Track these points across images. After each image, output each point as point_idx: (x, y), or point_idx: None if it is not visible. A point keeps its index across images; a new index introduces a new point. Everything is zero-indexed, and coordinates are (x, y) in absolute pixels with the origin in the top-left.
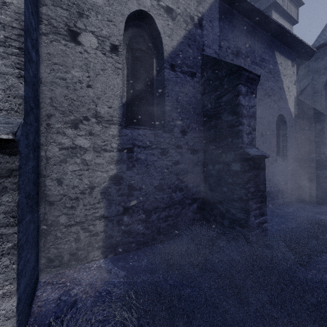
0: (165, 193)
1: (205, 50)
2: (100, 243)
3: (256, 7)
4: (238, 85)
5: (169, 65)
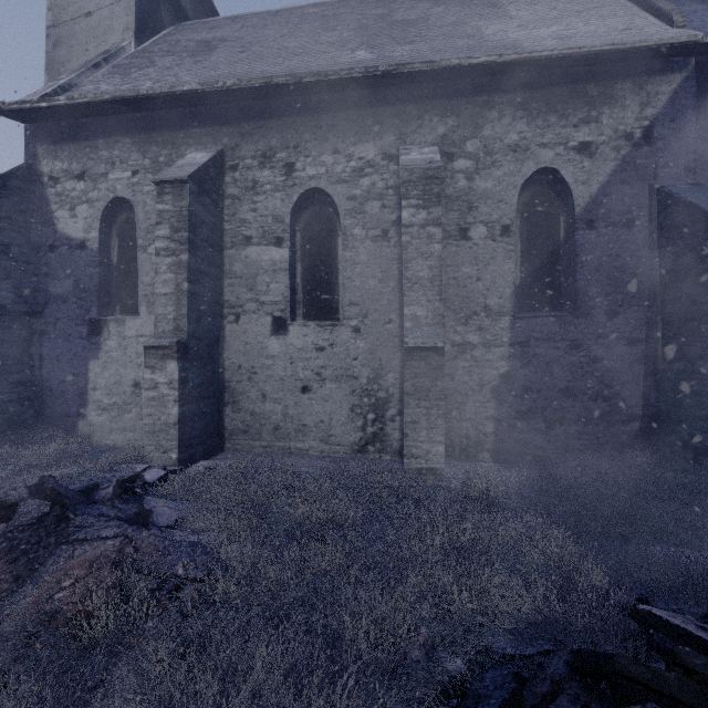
0: (576, 400)
1: (659, 174)
2: (489, 446)
3: None
4: (705, 241)
5: (584, 224)
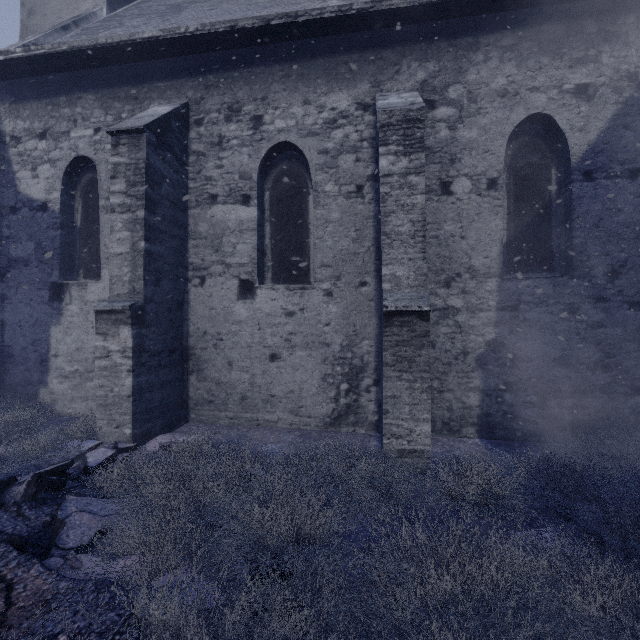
0: (572, 371)
1: None
2: (474, 420)
3: None
4: None
5: (581, 175)
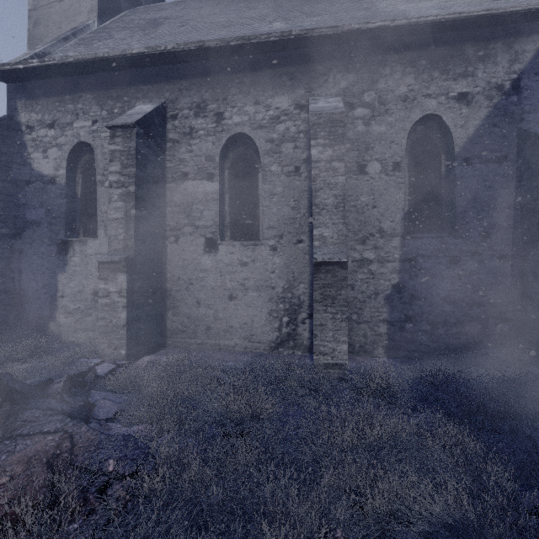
0: (456, 306)
1: (525, 118)
2: (383, 344)
3: None
4: None
5: (462, 160)
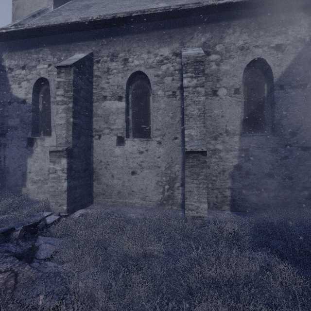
0: (274, 179)
1: None
2: (228, 202)
3: None
4: None
5: (278, 87)
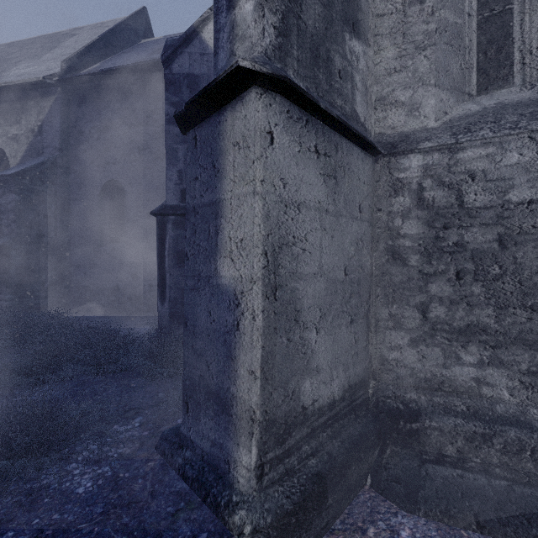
0: None
1: (45, 151)
2: None
3: (99, 72)
4: None
5: None
